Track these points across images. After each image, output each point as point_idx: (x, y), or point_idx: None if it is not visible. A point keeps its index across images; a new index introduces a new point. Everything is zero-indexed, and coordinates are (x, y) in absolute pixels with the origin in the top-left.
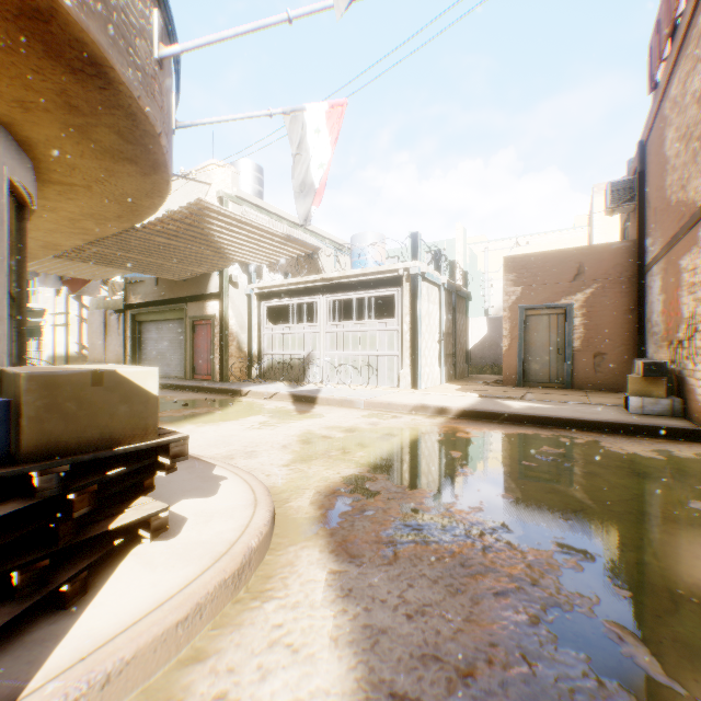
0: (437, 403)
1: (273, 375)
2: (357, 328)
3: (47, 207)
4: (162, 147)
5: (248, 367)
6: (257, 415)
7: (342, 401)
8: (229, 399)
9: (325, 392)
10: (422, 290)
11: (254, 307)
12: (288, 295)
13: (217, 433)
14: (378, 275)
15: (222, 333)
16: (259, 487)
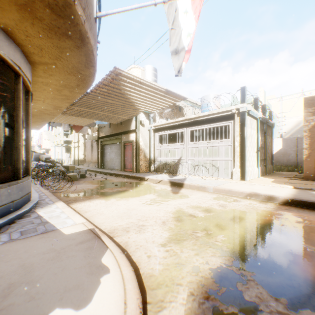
0: (265, 192)
1: (161, 169)
2: (206, 144)
3: (43, 83)
4: (79, 16)
5: (149, 165)
6: (150, 194)
7: (198, 187)
8: (138, 182)
9: (188, 180)
10: (247, 121)
11: (152, 136)
12: (168, 129)
13: (125, 206)
14: (219, 114)
15: (137, 149)
16: (132, 297)
